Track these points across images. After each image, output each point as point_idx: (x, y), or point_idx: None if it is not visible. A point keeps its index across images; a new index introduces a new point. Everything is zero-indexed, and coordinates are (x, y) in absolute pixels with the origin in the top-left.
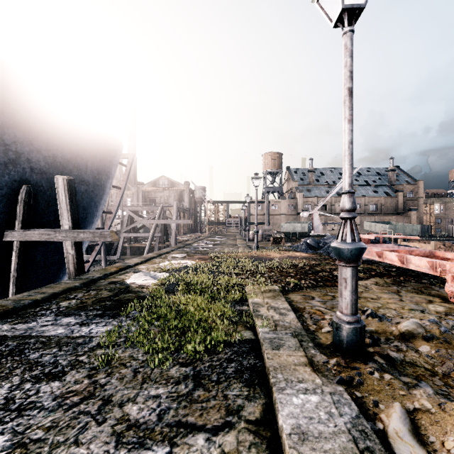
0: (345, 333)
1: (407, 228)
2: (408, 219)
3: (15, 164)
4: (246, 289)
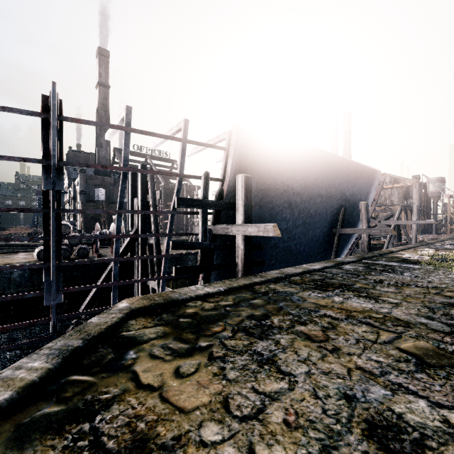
0: None
1: None
2: None
3: (341, 198)
4: None
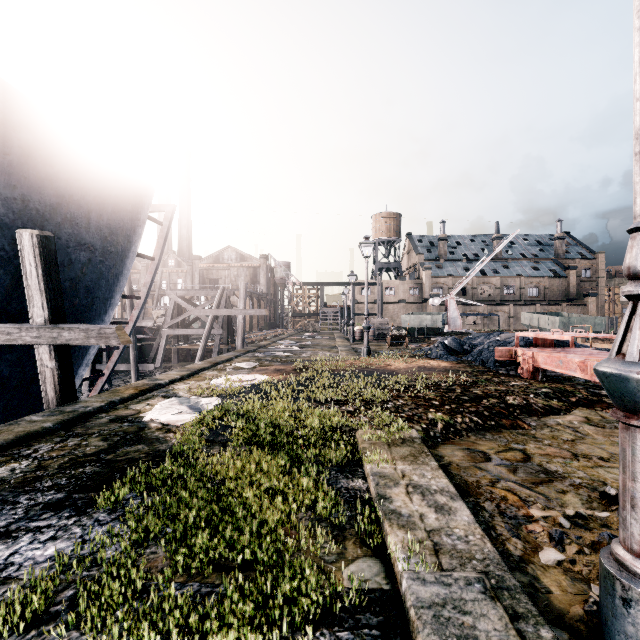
0: None
1: (587, 322)
2: (585, 309)
3: None
4: (357, 436)
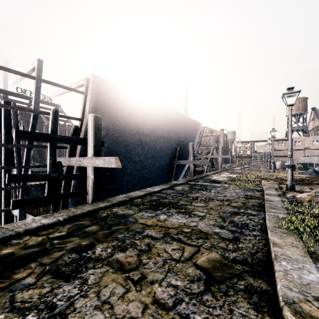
0: (288, 185)
1: None
2: None
3: (178, 140)
4: (262, 182)
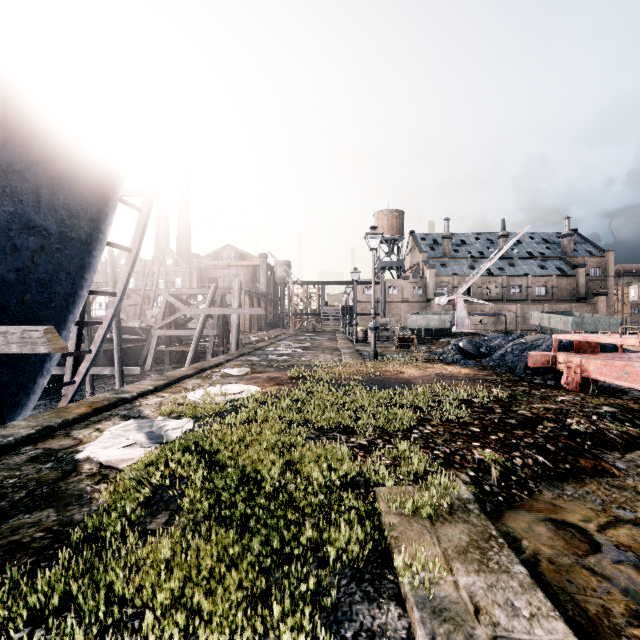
0: None
1: (601, 322)
2: (595, 308)
3: None
4: (378, 495)
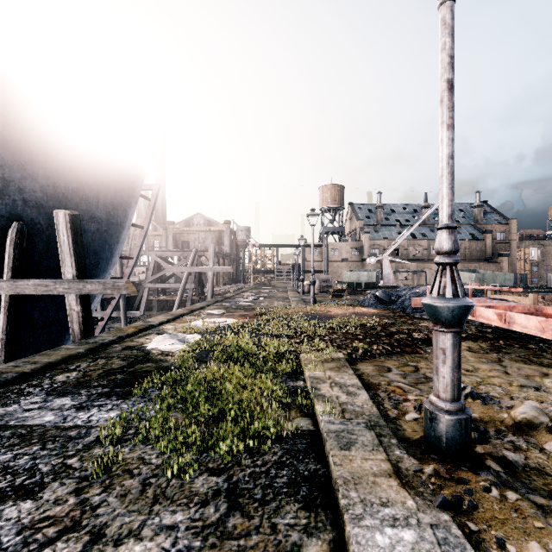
0: (444, 426)
1: (498, 278)
2: (499, 266)
3: (2, 194)
4: (301, 357)
